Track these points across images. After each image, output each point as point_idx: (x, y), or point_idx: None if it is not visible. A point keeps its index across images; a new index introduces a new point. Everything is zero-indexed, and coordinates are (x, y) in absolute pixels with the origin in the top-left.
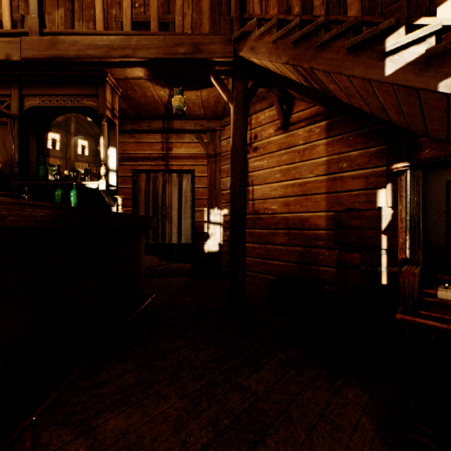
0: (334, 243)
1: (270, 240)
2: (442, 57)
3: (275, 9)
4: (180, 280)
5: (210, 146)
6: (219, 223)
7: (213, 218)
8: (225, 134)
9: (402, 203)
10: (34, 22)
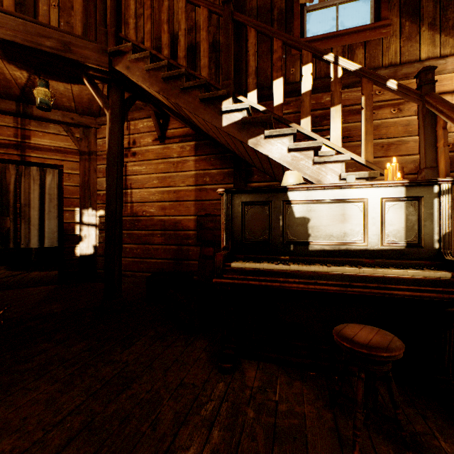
0: (197, 241)
1: (149, 240)
2: (250, 124)
3: (149, 43)
4: (43, 289)
5: (83, 143)
6: (94, 224)
7: (87, 219)
8: (101, 132)
9: (223, 213)
10: None
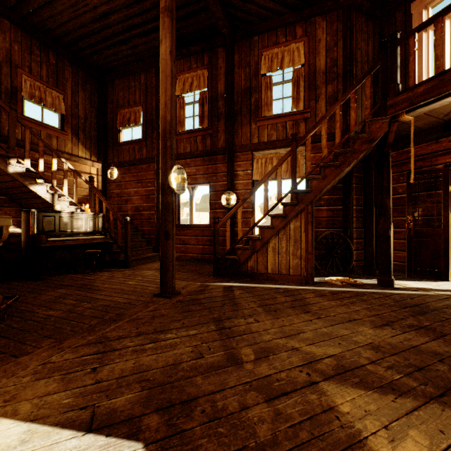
0: None
1: None
2: (27, 176)
3: None
4: None
5: None
6: None
7: None
8: None
9: (33, 219)
10: None
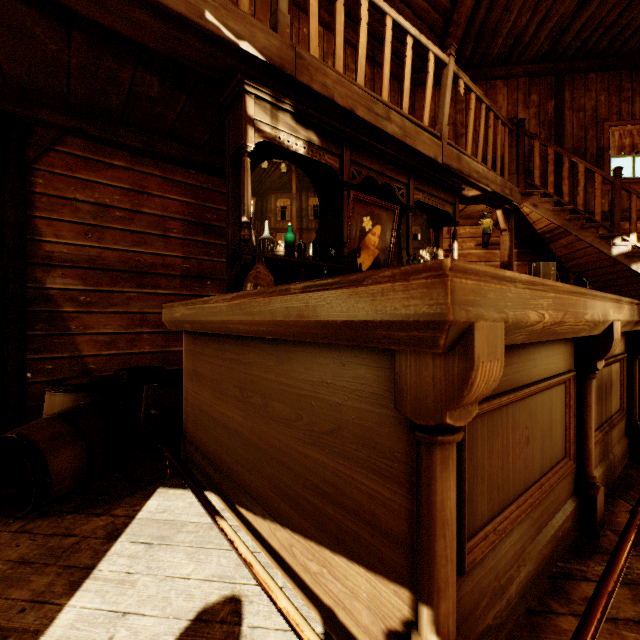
0: None
1: None
2: (632, 255)
3: (552, 190)
4: None
5: None
6: None
7: None
8: None
9: None
10: (445, 131)
